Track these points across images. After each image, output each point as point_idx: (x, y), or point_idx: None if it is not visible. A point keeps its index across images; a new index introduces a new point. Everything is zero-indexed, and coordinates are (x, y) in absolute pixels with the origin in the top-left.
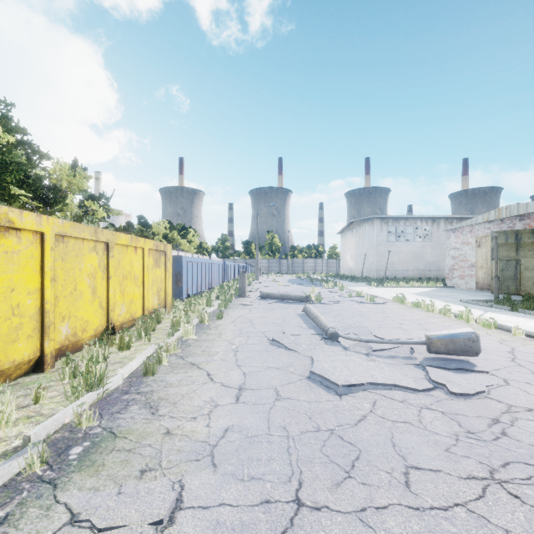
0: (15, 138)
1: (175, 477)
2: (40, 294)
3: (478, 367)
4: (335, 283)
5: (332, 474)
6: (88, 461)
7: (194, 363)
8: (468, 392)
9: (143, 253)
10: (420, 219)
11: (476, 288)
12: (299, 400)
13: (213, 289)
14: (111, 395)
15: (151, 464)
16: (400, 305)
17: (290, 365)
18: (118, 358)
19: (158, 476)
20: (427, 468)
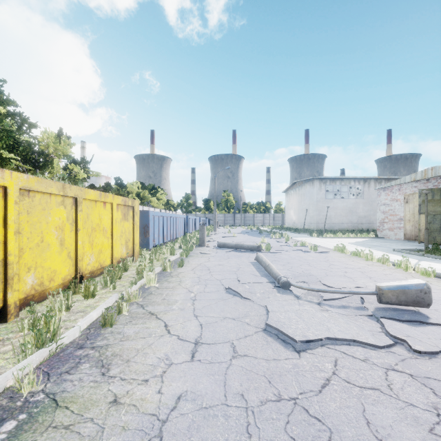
0: (7, 109)
1: None
2: (3, 246)
3: (432, 319)
4: (281, 234)
5: None
6: None
7: (153, 312)
8: (432, 350)
9: (111, 207)
10: (353, 179)
11: (404, 238)
12: (257, 357)
13: (177, 240)
14: (65, 350)
15: None
16: (341, 254)
17: (246, 315)
18: (81, 306)
19: None
20: None
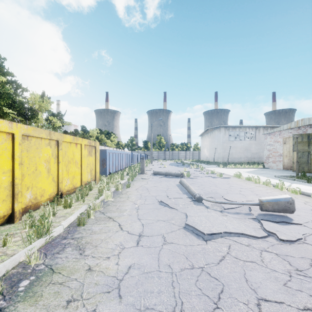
0: (6, 78)
1: (91, 307)
2: (11, 173)
3: (294, 221)
4: (197, 165)
5: (205, 305)
6: (31, 293)
7: (111, 217)
8: (292, 239)
9: (81, 147)
10: (248, 127)
11: (283, 168)
12: (179, 244)
13: (125, 169)
14: (54, 240)
15: (75, 295)
16: (238, 179)
17: (172, 218)
18: (62, 213)
19: (79, 305)
20: (273, 300)
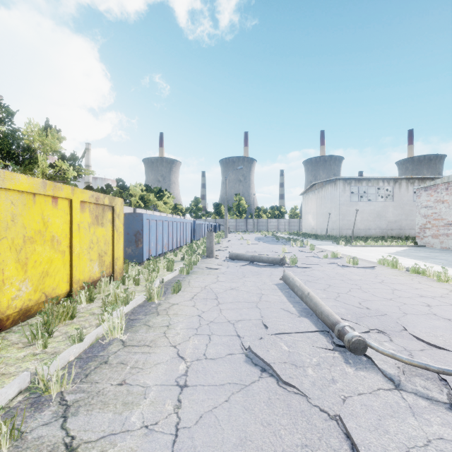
0: None
1: None
2: None
3: None
4: (302, 241)
5: None
6: None
7: (76, 446)
8: None
9: (70, 206)
10: (382, 179)
11: None
12: None
13: (180, 248)
14: None
15: None
16: (393, 270)
17: None
18: None
19: None
20: None
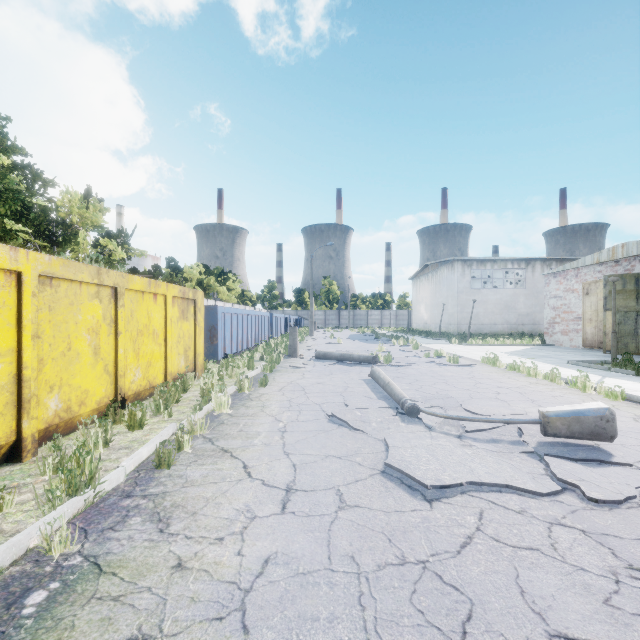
0: (12, 160)
1: None
2: (16, 355)
3: (616, 457)
4: (406, 339)
5: None
6: (50, 620)
7: (227, 449)
8: (614, 498)
9: (165, 301)
10: (510, 261)
11: (584, 346)
12: (372, 508)
13: (257, 348)
14: (106, 500)
15: (146, 626)
16: (492, 368)
17: (357, 452)
18: (125, 441)
19: None
20: (584, 639)
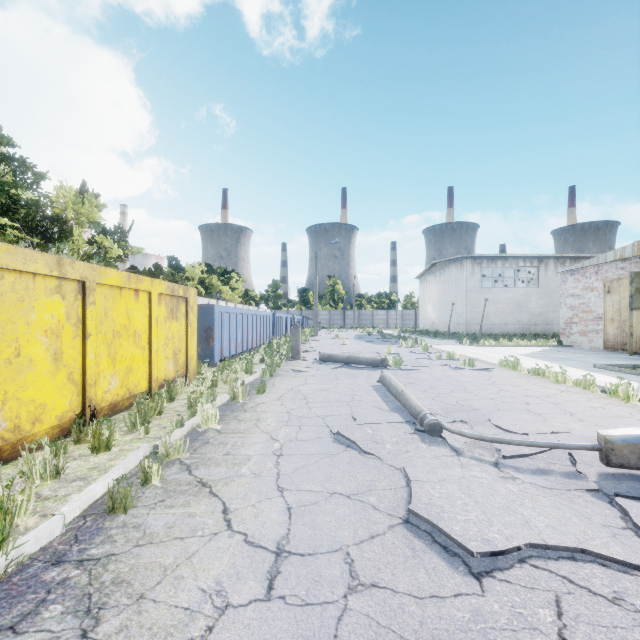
0: None
1: None
2: None
3: None
4: (415, 340)
5: None
6: None
7: (206, 481)
8: None
9: (149, 299)
10: (522, 258)
11: (605, 347)
12: (397, 591)
13: (258, 349)
14: (25, 569)
15: None
16: (513, 373)
17: (370, 488)
18: (83, 468)
19: None
20: None
